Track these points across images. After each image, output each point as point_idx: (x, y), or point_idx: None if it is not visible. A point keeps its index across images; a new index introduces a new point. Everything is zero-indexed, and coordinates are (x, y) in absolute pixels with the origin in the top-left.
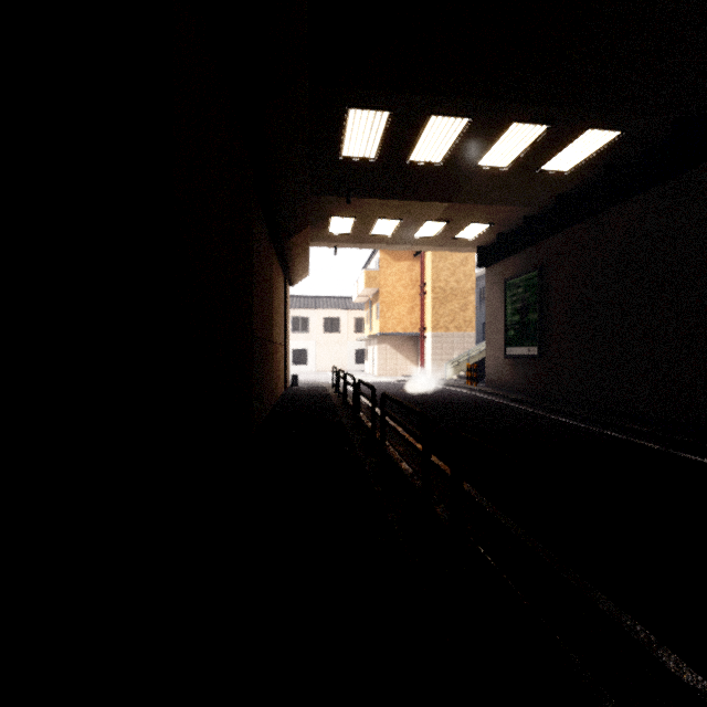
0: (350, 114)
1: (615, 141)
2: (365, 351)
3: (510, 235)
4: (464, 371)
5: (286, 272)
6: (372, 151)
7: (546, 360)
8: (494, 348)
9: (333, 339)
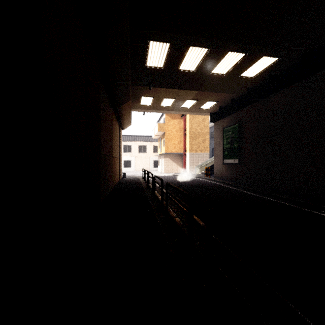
0: (150, 43)
1: (275, 63)
2: (158, 161)
3: (225, 107)
4: (204, 170)
5: (120, 123)
6: (161, 64)
7: (242, 165)
8: (218, 160)
9: (143, 155)
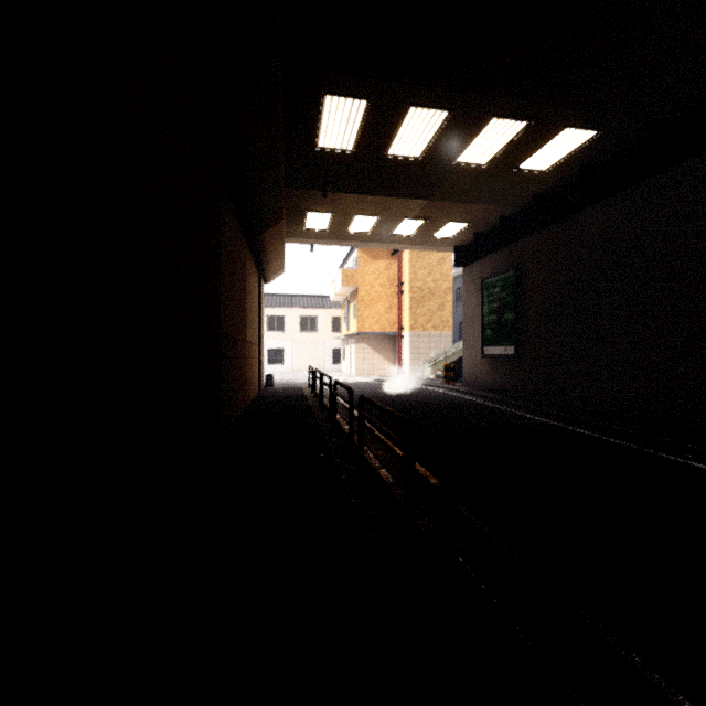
0: (327, 101)
1: (592, 142)
2: (342, 351)
3: (487, 235)
4: (441, 371)
5: (260, 268)
6: (350, 143)
7: (522, 360)
8: (471, 348)
9: (309, 338)
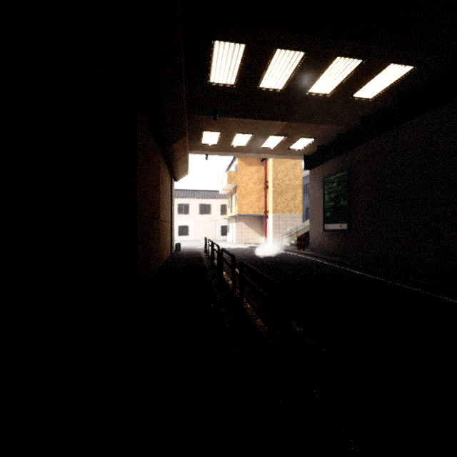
0: (216, 45)
1: (408, 75)
2: (227, 227)
3: (327, 147)
4: (294, 240)
5: (171, 170)
6: (232, 79)
7: (353, 233)
8: (315, 225)
9: (205, 219)
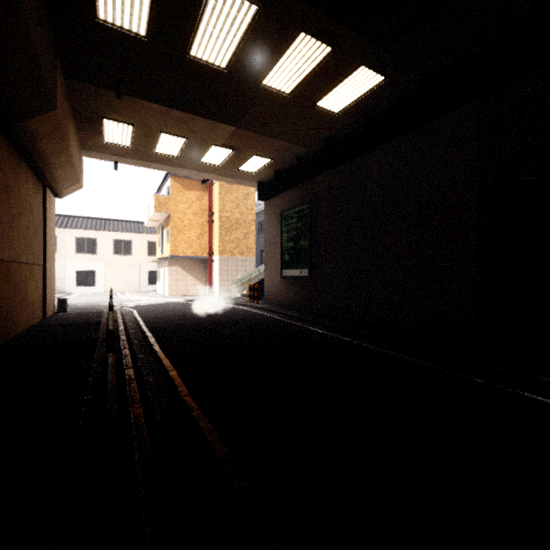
0: None
1: (377, 89)
2: (157, 273)
3: (286, 173)
4: (247, 290)
5: (41, 175)
6: (142, 22)
7: (315, 281)
8: (272, 270)
9: (124, 261)
